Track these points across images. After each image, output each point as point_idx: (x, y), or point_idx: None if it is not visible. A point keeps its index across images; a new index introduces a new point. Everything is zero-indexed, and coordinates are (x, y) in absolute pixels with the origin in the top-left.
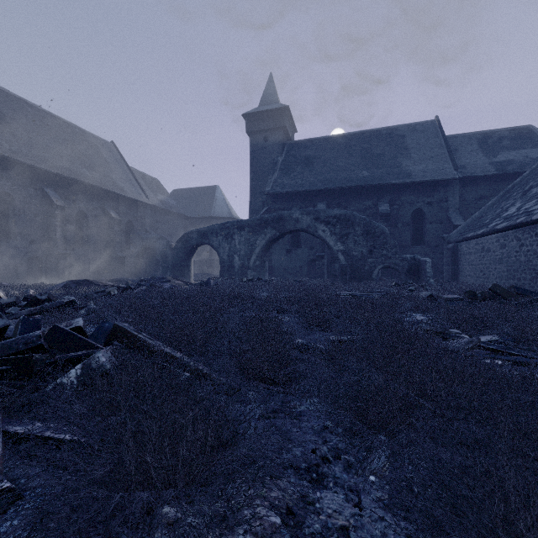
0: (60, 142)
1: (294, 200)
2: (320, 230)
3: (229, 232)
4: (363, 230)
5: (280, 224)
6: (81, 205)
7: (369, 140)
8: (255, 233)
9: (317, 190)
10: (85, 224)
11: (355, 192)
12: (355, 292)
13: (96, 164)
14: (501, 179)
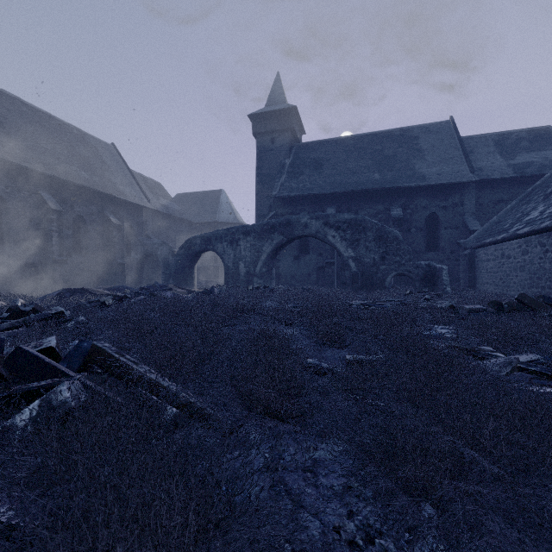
0: (58, 143)
1: (302, 204)
2: (330, 236)
3: (234, 238)
4: (375, 236)
5: (287, 229)
6: (79, 209)
7: (380, 142)
8: (262, 238)
9: (326, 194)
10: (83, 230)
11: (366, 195)
12: (367, 301)
13: (95, 166)
14: (520, 182)
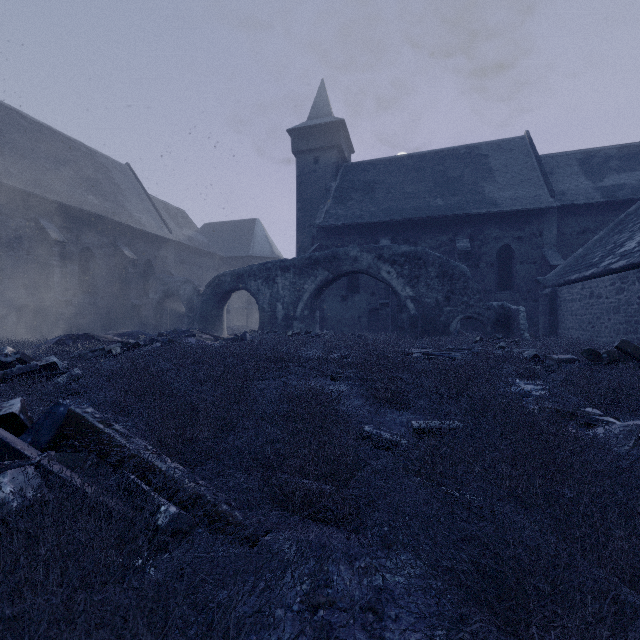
0: (61, 163)
1: (351, 235)
2: (384, 272)
3: (270, 274)
4: (438, 271)
5: (334, 263)
6: (87, 241)
7: (443, 161)
8: (303, 275)
9: (379, 222)
10: (92, 265)
11: (426, 224)
12: (430, 349)
13: (106, 190)
14: (609, 208)
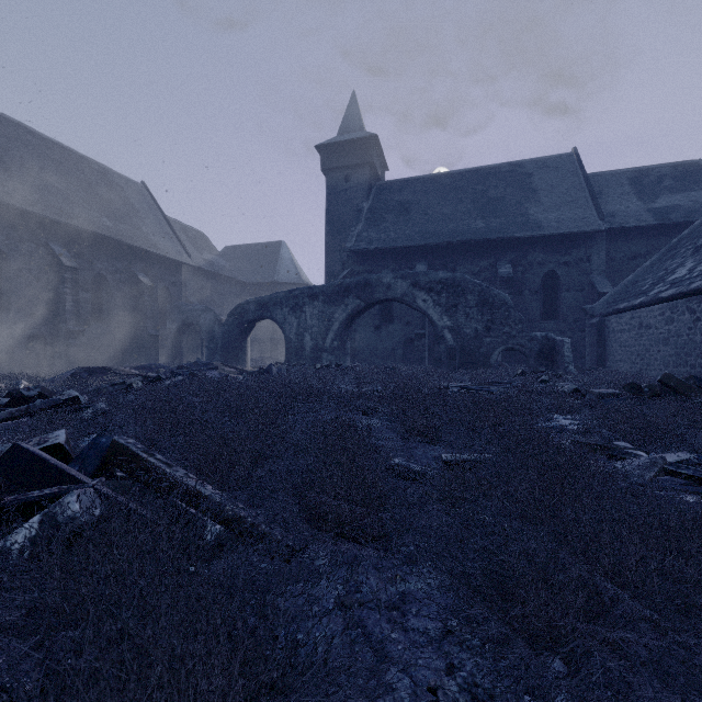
0: (73, 182)
1: (385, 260)
2: (420, 300)
3: (297, 302)
4: (478, 300)
5: (366, 291)
6: (100, 266)
7: (484, 180)
8: (333, 303)
9: (415, 246)
10: (105, 292)
11: (466, 248)
12: (468, 383)
13: (120, 211)
14: (662, 231)
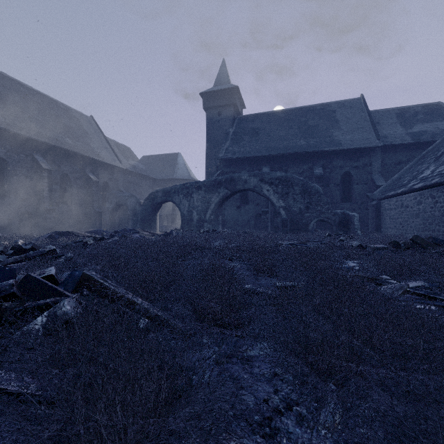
0: (48, 116)
1: (243, 164)
2: (265, 190)
3: (188, 191)
4: (301, 190)
5: (231, 184)
6: (65, 169)
7: (305, 115)
8: (211, 192)
9: (262, 156)
10: (68, 185)
11: (294, 157)
12: (294, 241)
13: (77, 134)
14: (416, 147)
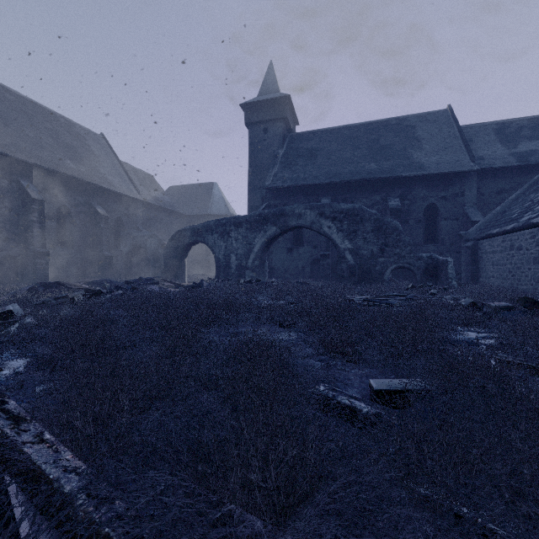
0: (42, 131)
1: (296, 195)
2: (326, 227)
3: (225, 229)
4: (374, 226)
5: (281, 219)
6: (64, 200)
7: (376, 131)
8: (254, 230)
9: (321, 184)
10: (68, 221)
11: (362, 186)
12: (368, 296)
13: (82, 156)
14: (523, 171)
